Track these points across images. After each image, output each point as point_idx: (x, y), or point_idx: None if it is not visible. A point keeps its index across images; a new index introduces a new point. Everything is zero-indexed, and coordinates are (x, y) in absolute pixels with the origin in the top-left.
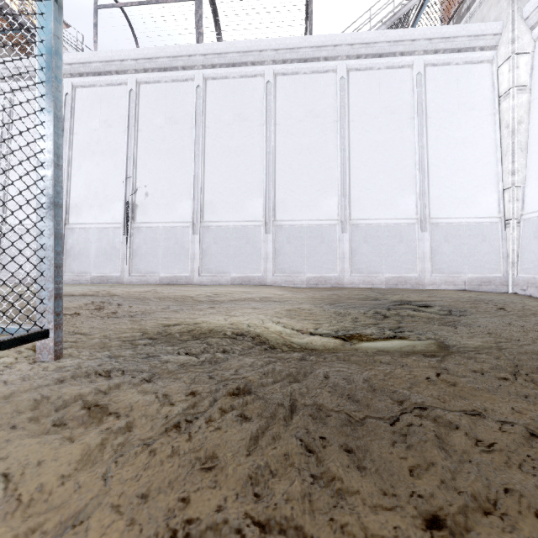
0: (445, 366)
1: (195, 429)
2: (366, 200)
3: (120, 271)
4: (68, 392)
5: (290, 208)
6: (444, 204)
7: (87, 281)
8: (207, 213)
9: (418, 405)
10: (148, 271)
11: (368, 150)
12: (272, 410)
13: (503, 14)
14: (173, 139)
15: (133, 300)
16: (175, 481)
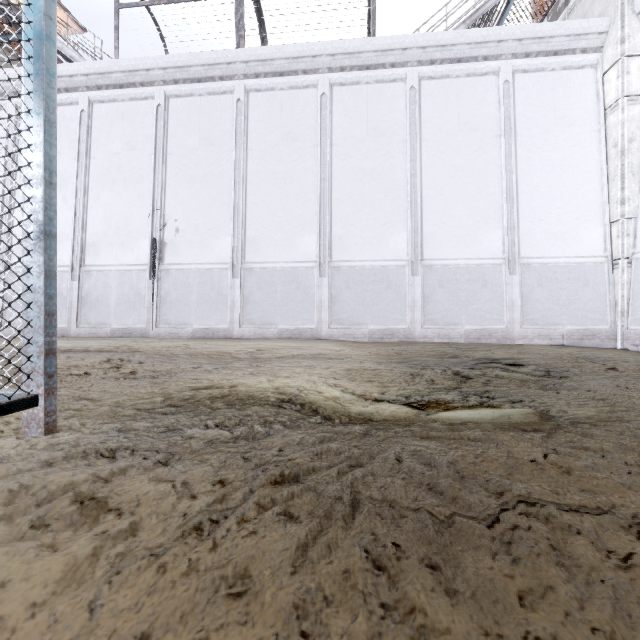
0: (554, 444)
1: (222, 534)
2: (442, 236)
3: (146, 322)
4: (56, 481)
5: (349, 245)
6: (537, 241)
7: (107, 334)
8: (249, 253)
9: (523, 500)
10: (179, 322)
11: (444, 175)
12: (327, 507)
13: (611, 8)
14: (209, 163)
15: (158, 357)
16: (190, 613)
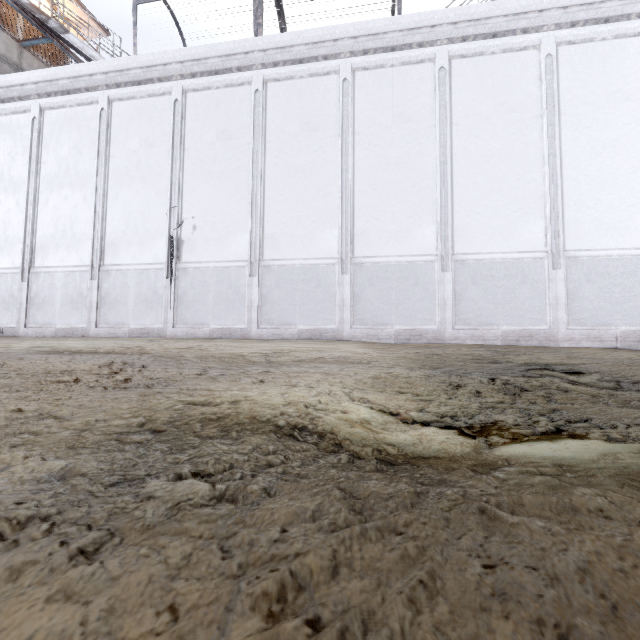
0: None
1: None
2: (476, 228)
3: (163, 322)
4: None
5: (373, 240)
6: (585, 231)
7: (125, 334)
8: (267, 250)
9: None
10: (196, 322)
11: (478, 161)
12: None
13: None
14: (226, 158)
15: (165, 360)
16: None
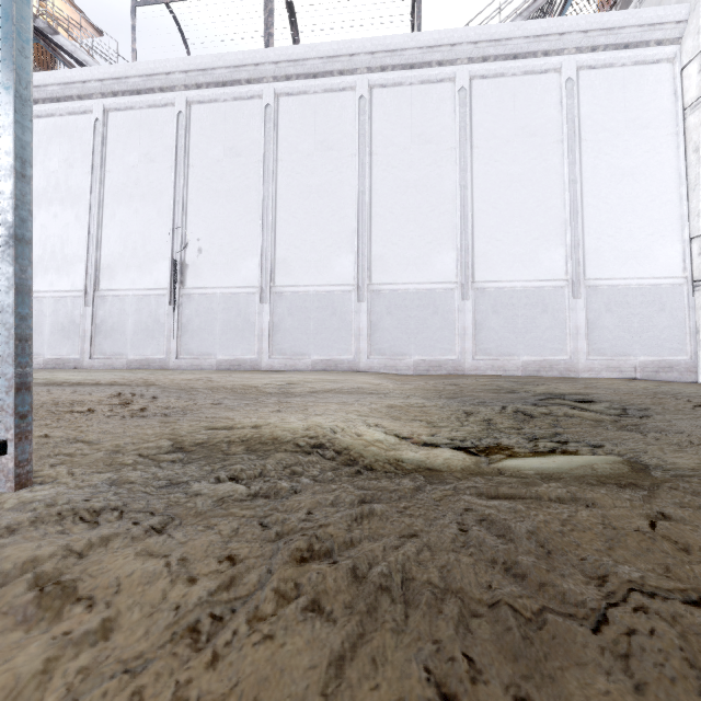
0: (661, 506)
1: (226, 640)
2: (496, 255)
3: (165, 352)
4: (13, 556)
5: (391, 266)
6: (605, 260)
7: (123, 365)
8: (279, 275)
9: (635, 588)
10: (201, 352)
11: (498, 186)
12: (370, 598)
13: None
14: (235, 176)
15: (175, 391)
16: None
